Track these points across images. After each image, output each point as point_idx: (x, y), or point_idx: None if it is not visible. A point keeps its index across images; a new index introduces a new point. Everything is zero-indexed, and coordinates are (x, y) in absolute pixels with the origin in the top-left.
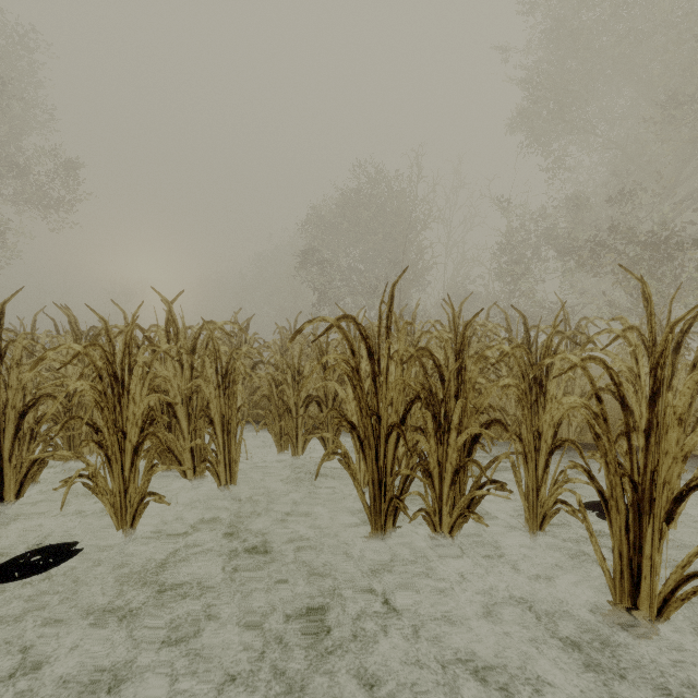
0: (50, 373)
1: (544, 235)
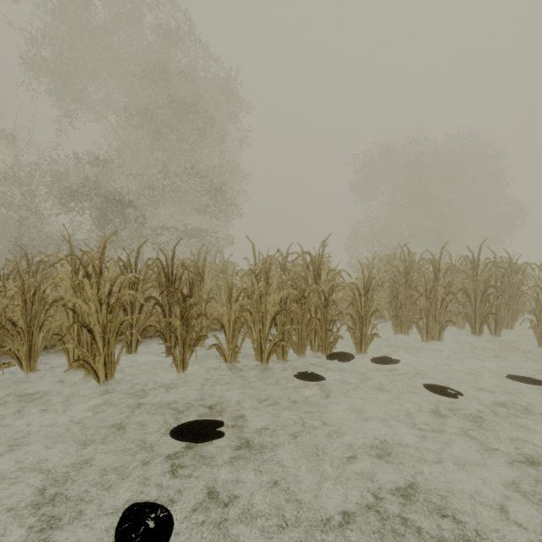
0: None
1: (56, 175)
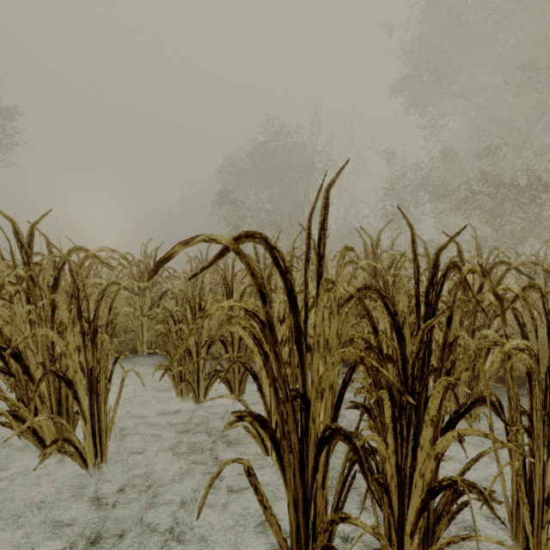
0: None
1: (421, 181)
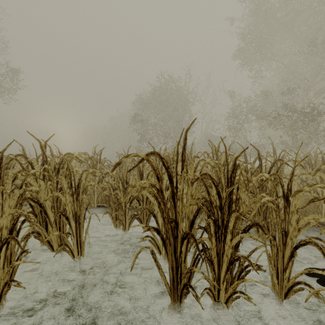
0: None
1: (250, 109)
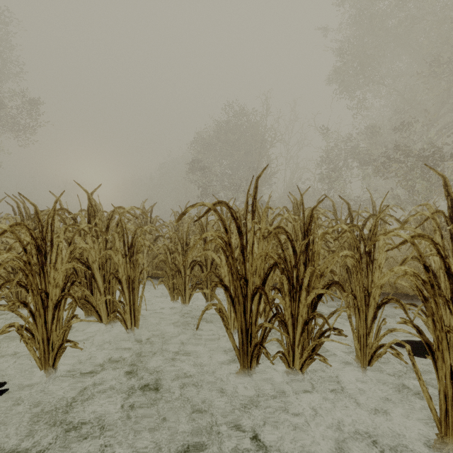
0: (0, 245)
1: (350, 151)
